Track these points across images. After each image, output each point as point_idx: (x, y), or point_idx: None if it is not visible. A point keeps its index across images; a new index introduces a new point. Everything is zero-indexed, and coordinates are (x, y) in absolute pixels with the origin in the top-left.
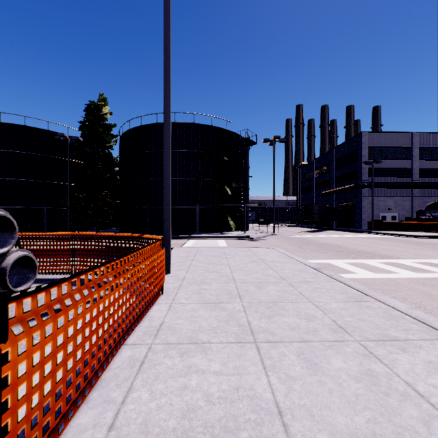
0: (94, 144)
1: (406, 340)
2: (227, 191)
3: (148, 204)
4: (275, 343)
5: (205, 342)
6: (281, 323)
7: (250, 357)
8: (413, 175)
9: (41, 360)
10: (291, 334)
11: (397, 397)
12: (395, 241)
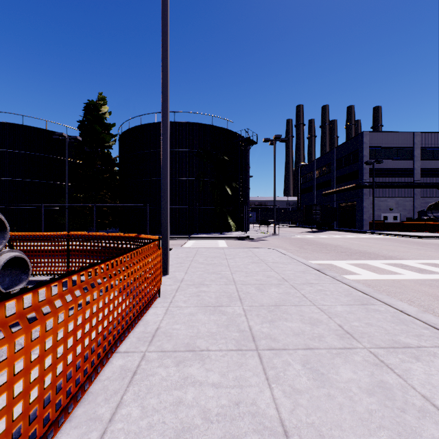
0: (92, 144)
1: (419, 347)
2: (227, 192)
3: (147, 204)
4: (278, 350)
5: (203, 350)
6: (284, 328)
7: (252, 367)
8: (414, 175)
9: (9, 379)
10: (296, 340)
11: (415, 413)
12: (397, 242)
